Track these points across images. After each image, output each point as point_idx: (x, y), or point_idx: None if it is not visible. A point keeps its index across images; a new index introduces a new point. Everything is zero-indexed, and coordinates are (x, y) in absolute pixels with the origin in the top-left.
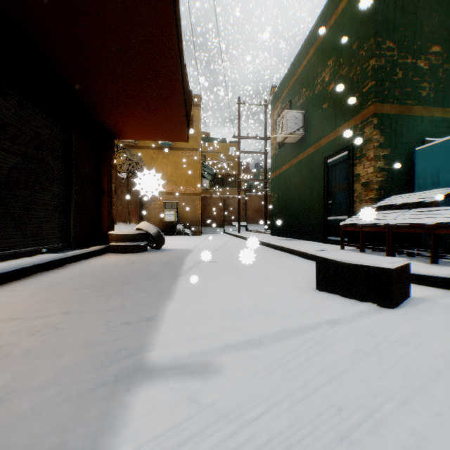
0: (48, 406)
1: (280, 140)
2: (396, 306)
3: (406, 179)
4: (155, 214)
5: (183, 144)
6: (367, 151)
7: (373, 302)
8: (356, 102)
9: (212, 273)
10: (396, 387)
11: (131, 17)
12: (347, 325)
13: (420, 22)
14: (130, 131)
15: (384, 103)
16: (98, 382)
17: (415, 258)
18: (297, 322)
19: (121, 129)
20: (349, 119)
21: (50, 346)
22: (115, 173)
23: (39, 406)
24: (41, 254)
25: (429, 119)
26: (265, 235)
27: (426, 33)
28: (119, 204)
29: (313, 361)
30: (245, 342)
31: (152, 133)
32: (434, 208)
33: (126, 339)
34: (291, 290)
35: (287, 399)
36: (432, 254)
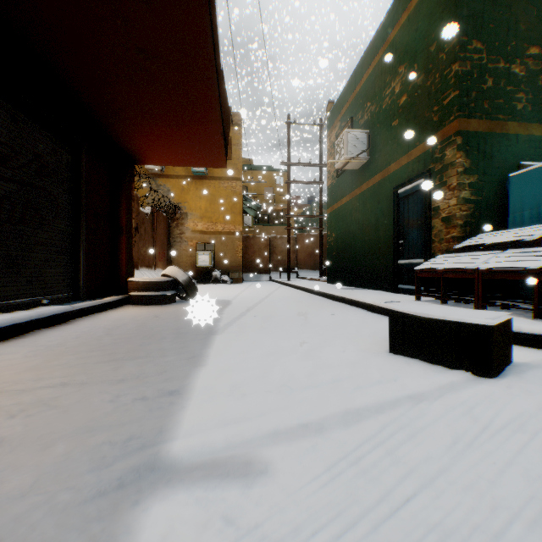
0: (17, 529)
1: (340, 167)
2: (497, 375)
3: (497, 213)
4: (186, 258)
5: (221, 172)
6: (448, 178)
7: (466, 370)
8: (435, 117)
9: (256, 330)
10: (520, 499)
11: (152, 4)
12: (436, 401)
13: (515, 17)
14: (154, 154)
15: (471, 118)
16: (94, 489)
17: (512, 311)
18: (369, 397)
19: (144, 151)
20: (426, 138)
21: (35, 434)
22: (137, 207)
23: (3, 529)
24: (41, 307)
25: (525, 139)
26: (320, 283)
27: (522, 31)
28: (141, 245)
29: (397, 455)
30: (300, 427)
31: (181, 156)
32: (536, 248)
33: (139, 423)
34: (357, 353)
35: (366, 518)
36: (536, 306)
